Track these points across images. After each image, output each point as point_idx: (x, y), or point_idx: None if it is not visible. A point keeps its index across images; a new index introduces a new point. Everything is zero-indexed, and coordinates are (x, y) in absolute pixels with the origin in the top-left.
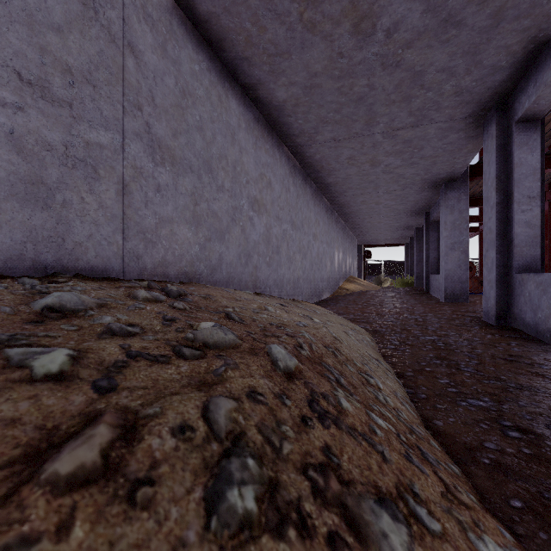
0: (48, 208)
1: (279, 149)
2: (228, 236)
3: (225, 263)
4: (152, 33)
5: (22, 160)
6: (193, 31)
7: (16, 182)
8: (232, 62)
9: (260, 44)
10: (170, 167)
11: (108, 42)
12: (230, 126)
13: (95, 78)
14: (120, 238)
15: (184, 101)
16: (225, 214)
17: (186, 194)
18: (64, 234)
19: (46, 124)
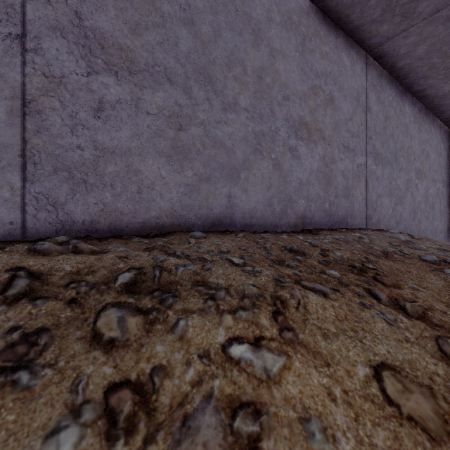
0: (349, 199)
1: (433, 124)
2: (404, 200)
3: (402, 219)
4: (374, 94)
5: (344, 180)
6: (389, 77)
7: (343, 189)
8: (410, 82)
9: (441, 66)
10: (380, 165)
11: (362, 112)
12: (405, 124)
13: (359, 133)
14: (365, 209)
15: (385, 123)
16: (402, 186)
17: (386, 178)
18: (352, 209)
19: (348, 162)
